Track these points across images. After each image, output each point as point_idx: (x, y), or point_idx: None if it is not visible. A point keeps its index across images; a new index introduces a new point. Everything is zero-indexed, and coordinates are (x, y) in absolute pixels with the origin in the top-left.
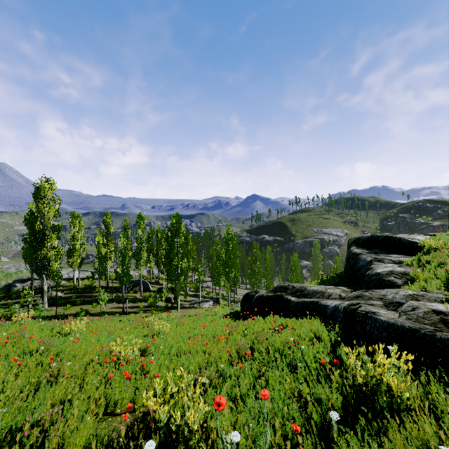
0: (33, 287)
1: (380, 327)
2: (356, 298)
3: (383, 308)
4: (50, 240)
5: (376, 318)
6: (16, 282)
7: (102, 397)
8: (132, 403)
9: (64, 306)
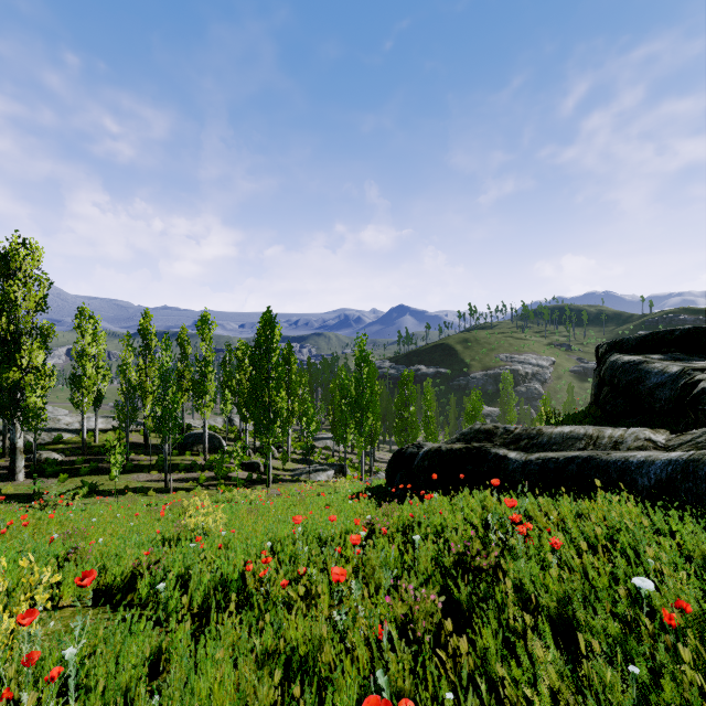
0: (7, 443)
1: None
2: None
3: None
4: (28, 354)
5: None
6: None
7: None
8: None
9: (57, 478)
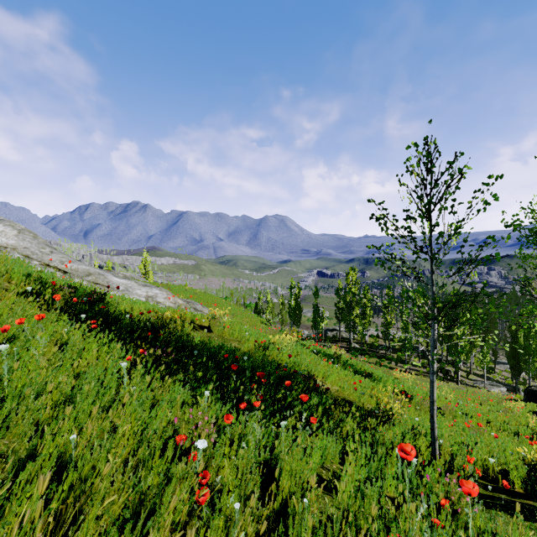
0: (340, 337)
1: None
2: None
3: None
4: (355, 310)
5: None
6: (327, 330)
7: None
8: None
9: (363, 356)
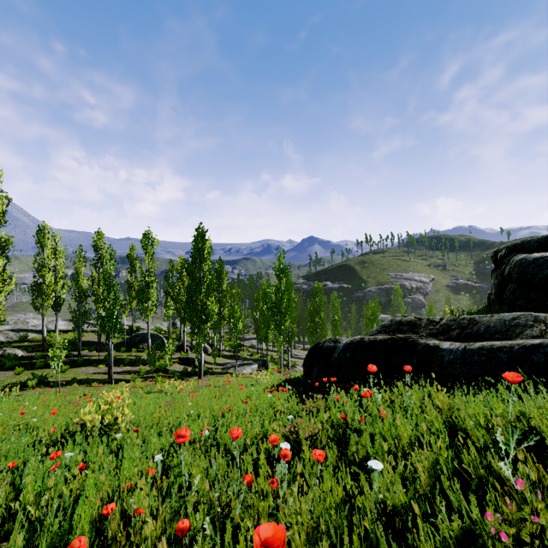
0: None
1: None
2: None
3: None
4: None
5: None
6: None
7: None
8: None
9: (15, 371)
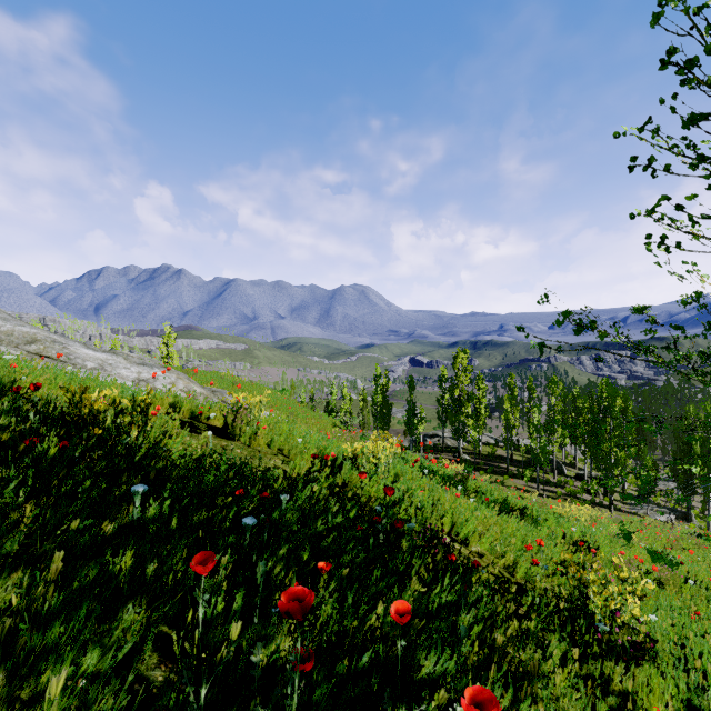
0: (444, 445)
1: None
2: None
3: None
4: (466, 407)
5: None
6: (426, 437)
7: None
8: None
9: (477, 472)
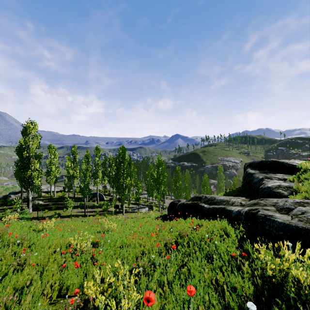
0: (22, 197)
1: (277, 227)
2: (253, 205)
3: (276, 212)
4: (34, 164)
5: (273, 220)
6: (11, 194)
7: (56, 282)
8: (81, 287)
9: (44, 211)
